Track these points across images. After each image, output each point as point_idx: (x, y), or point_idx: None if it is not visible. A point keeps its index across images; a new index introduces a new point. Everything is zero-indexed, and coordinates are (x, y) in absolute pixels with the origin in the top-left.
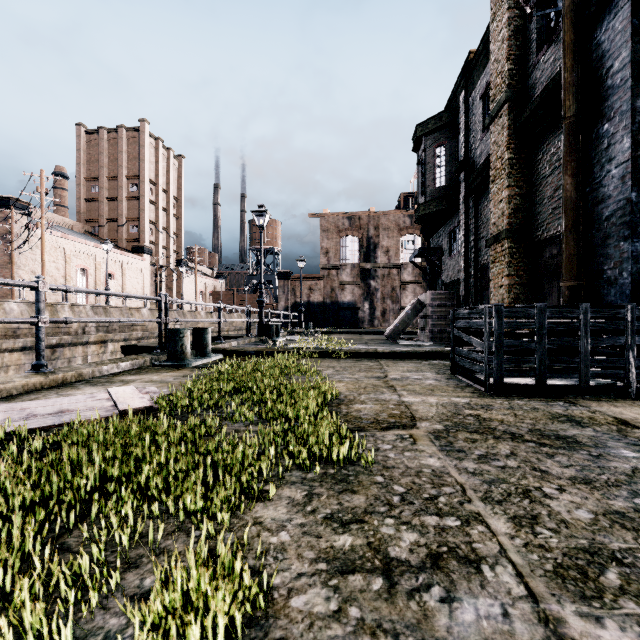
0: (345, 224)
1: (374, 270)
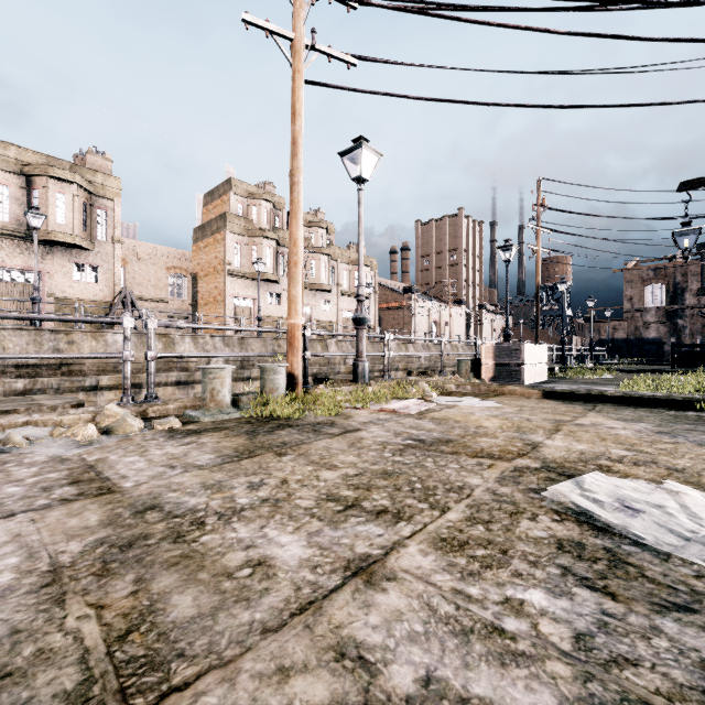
0: (649, 275)
1: (681, 311)
